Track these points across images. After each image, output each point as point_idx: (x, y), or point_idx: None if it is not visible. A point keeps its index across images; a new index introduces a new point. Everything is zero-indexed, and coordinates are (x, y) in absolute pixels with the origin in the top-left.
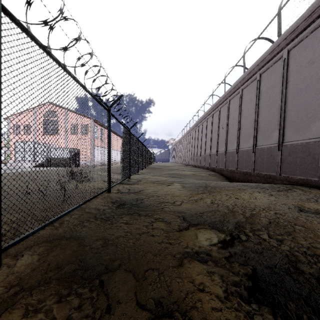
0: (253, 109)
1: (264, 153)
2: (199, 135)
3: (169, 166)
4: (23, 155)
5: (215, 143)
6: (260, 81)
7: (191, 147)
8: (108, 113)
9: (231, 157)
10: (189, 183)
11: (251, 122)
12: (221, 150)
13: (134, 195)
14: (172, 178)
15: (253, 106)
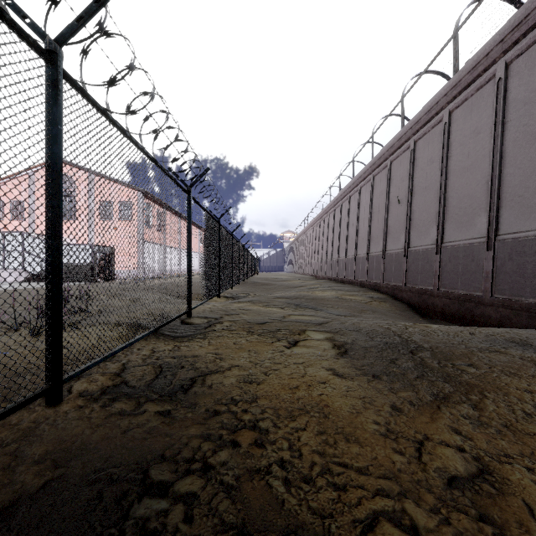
0: (484, 149)
1: (527, 251)
2: (342, 221)
3: (286, 280)
4: (1, 258)
5: (380, 233)
6: (507, 80)
7: (326, 245)
8: (46, 64)
9: (421, 261)
10: (349, 331)
11: (480, 181)
12: (395, 247)
13: (153, 423)
14: (296, 310)
15: (484, 143)
